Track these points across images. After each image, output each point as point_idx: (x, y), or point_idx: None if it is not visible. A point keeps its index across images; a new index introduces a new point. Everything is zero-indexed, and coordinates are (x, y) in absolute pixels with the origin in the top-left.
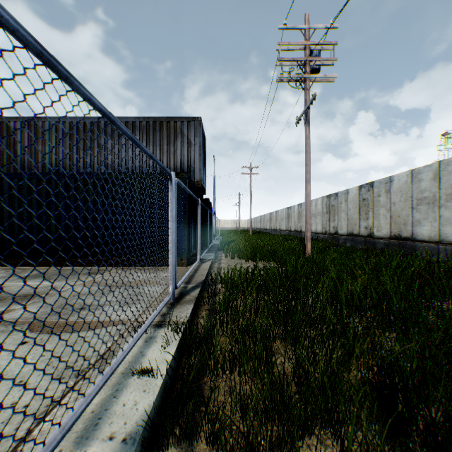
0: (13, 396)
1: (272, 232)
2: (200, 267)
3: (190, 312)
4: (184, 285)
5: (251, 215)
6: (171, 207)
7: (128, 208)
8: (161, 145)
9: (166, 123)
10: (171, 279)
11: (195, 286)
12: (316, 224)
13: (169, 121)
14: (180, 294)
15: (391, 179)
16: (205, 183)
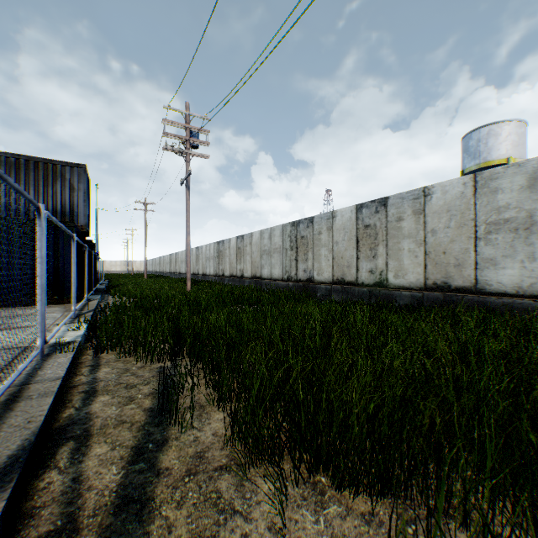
0: (13, 339)
1: (173, 276)
2: (89, 303)
3: (90, 319)
4: (79, 312)
5: (146, 257)
6: (75, 257)
7: (6, 252)
8: (37, 186)
9: (43, 164)
10: (74, 302)
11: (89, 311)
12: (210, 267)
13: (48, 162)
14: (78, 315)
15: (252, 234)
16: (89, 226)
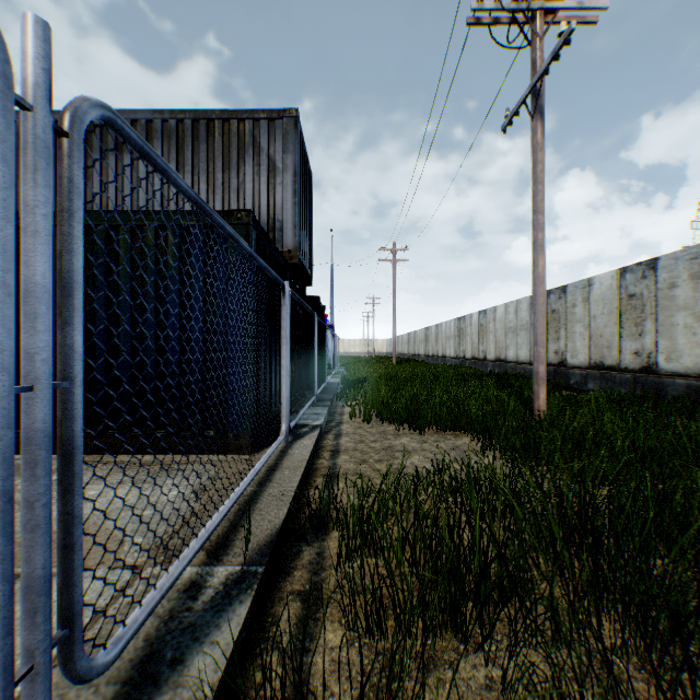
0: None
1: (430, 361)
2: (286, 456)
3: None
4: (198, 571)
5: (394, 332)
6: None
7: (102, 304)
8: (210, 173)
9: (220, 124)
10: None
11: (236, 577)
12: (516, 347)
13: (228, 118)
14: (139, 666)
15: None
16: (309, 262)
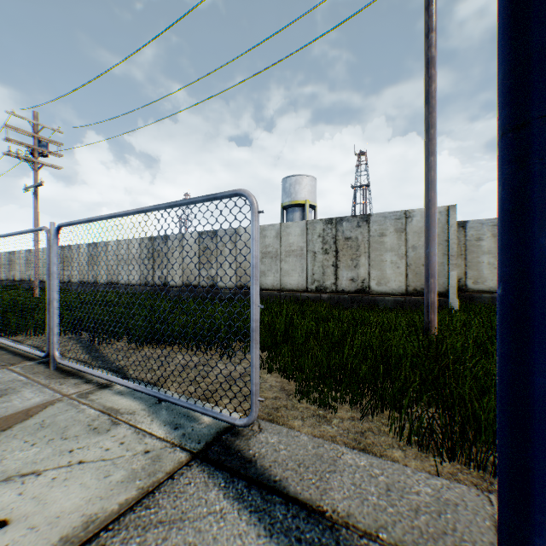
0: None
1: None
2: None
3: None
4: None
5: None
6: None
7: None
8: None
9: None
10: None
11: None
12: None
13: None
14: None
15: (108, 243)
16: None
